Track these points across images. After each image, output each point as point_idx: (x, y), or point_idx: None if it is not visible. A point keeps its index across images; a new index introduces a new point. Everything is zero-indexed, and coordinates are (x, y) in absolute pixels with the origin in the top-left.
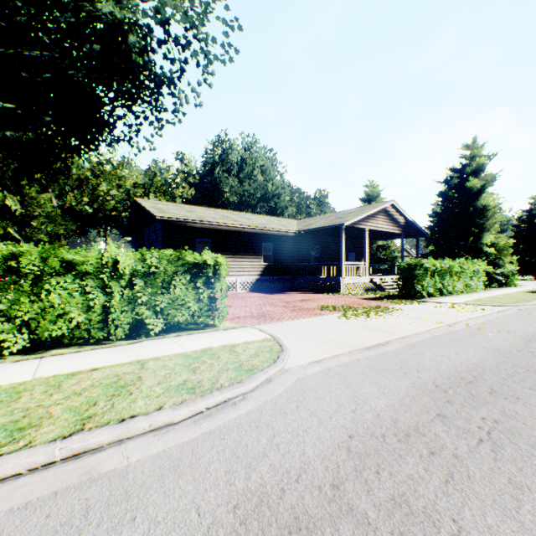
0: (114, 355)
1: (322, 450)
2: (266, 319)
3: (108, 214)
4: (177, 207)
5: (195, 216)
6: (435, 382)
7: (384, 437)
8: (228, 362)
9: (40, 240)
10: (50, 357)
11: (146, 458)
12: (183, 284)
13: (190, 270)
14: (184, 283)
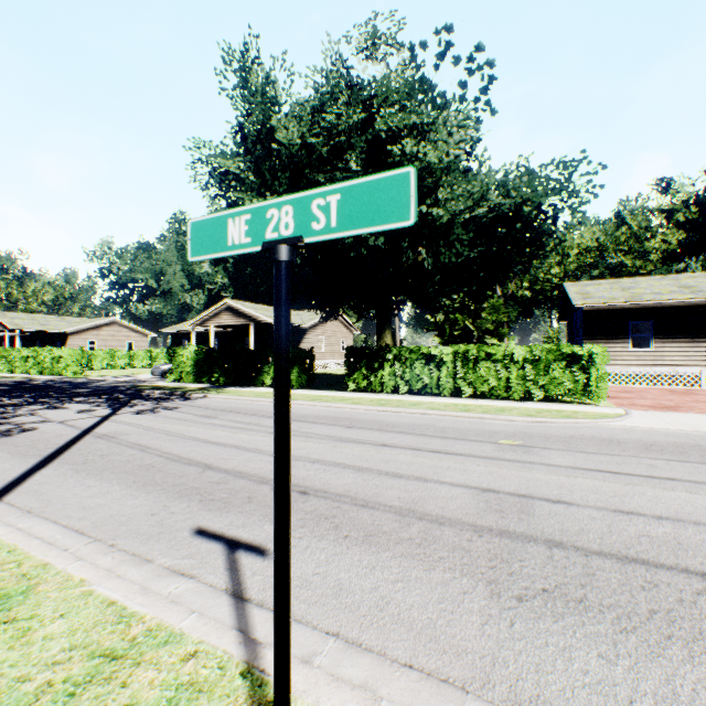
0: (506, 404)
1: (560, 434)
2: (661, 409)
3: (552, 292)
4: (611, 285)
5: (626, 296)
6: (702, 445)
7: (595, 438)
8: (562, 414)
9: (487, 329)
10: (479, 400)
11: (498, 423)
12: (560, 369)
13: (565, 359)
14: (560, 368)
